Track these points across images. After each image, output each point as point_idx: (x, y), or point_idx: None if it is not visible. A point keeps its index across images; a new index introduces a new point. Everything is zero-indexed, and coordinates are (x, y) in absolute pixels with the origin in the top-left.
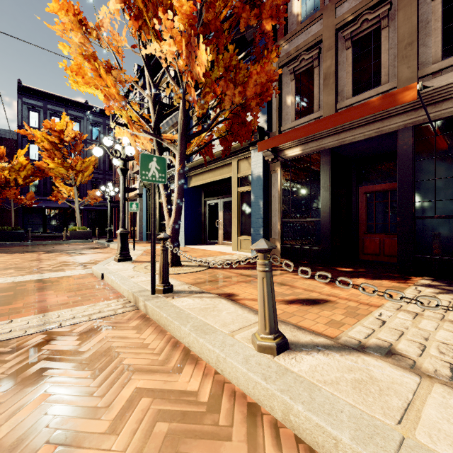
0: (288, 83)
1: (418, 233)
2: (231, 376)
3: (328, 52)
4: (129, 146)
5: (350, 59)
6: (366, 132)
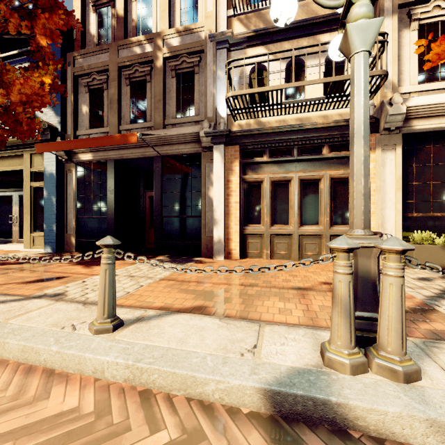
0: (84, 94)
1: (165, 227)
2: None
3: (113, 82)
4: None
5: (129, 94)
6: (136, 153)
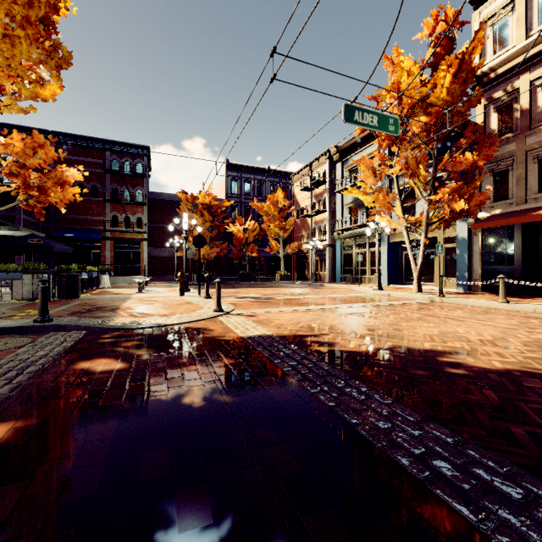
0: (487, 177)
1: None
2: (494, 307)
3: (520, 165)
4: (387, 228)
5: (536, 170)
6: None
